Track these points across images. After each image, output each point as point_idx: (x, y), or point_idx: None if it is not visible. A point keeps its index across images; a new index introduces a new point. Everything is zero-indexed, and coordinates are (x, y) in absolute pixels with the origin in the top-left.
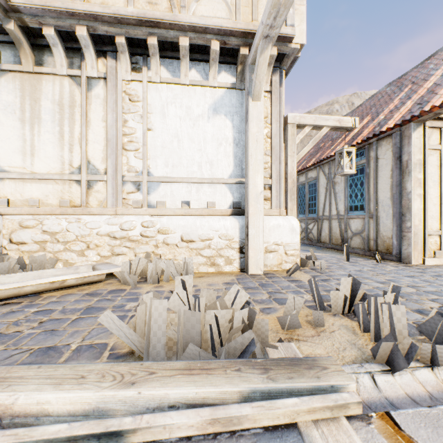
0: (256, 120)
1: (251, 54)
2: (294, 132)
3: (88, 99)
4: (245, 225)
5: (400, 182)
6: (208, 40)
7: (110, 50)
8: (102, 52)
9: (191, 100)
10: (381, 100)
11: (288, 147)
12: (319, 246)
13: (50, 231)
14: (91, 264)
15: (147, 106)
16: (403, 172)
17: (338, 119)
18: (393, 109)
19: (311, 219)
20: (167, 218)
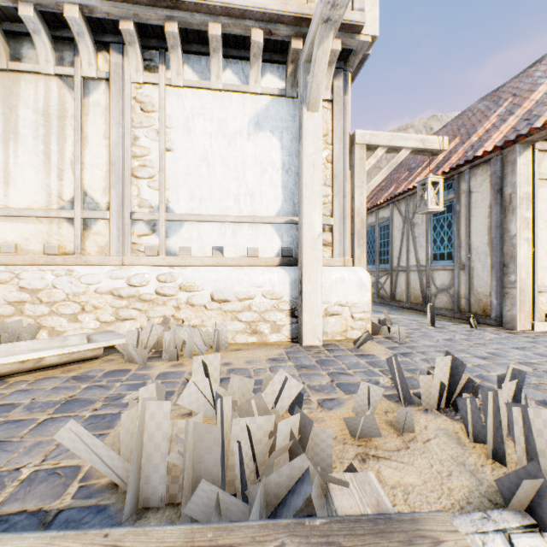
0: (313, 138)
1: (306, 47)
2: (363, 155)
3: (84, 107)
4: (298, 279)
5: (501, 222)
6: (248, 28)
7: (114, 41)
8: (103, 43)
9: (225, 110)
10: (472, 119)
11: (356, 175)
12: (393, 306)
13: (30, 288)
14: (86, 333)
15: (166, 119)
16: (506, 210)
17: (421, 138)
18: (490, 128)
19: (382, 271)
20: (193, 270)
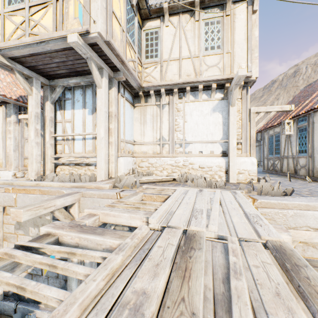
0: (233, 115)
1: (230, 88)
2: (254, 116)
3: (162, 112)
4: (228, 161)
5: None
6: (211, 84)
7: (170, 92)
8: (167, 93)
9: (203, 107)
10: None
11: (251, 124)
12: (281, 175)
13: (151, 163)
14: (166, 175)
15: (184, 112)
16: None
17: (280, 107)
18: None
19: (276, 158)
20: (193, 158)
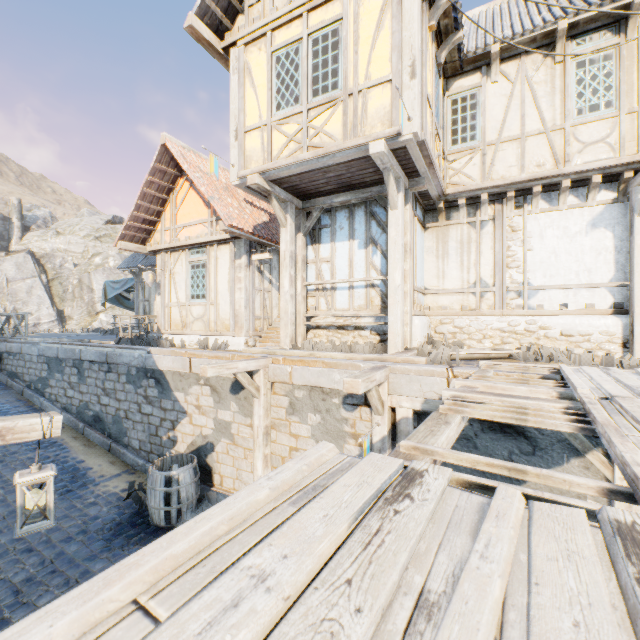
0: None
1: (636, 180)
2: None
3: (480, 236)
4: (628, 323)
5: None
6: (589, 176)
7: (497, 198)
8: (490, 201)
9: (567, 221)
10: None
11: None
12: None
13: (459, 326)
14: (490, 348)
15: (527, 233)
16: None
17: None
18: None
19: None
20: (547, 317)
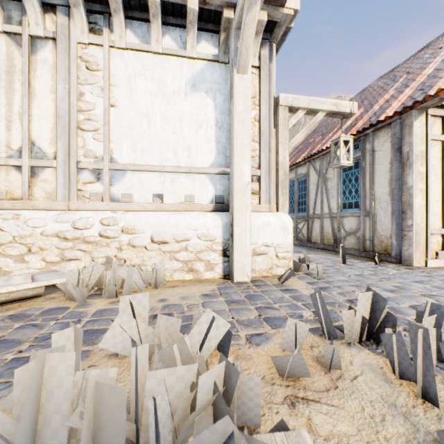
0: (242, 97)
1: (236, 15)
2: (286, 116)
3: (32, 64)
4: (229, 223)
5: (400, 176)
6: None
7: (61, 3)
8: (50, 5)
9: (164, 72)
10: (373, 93)
11: (280, 133)
12: (309, 247)
13: None
14: (31, 273)
15: (110, 77)
16: (404, 165)
17: (335, 103)
18: (390, 99)
19: (300, 218)
20: (134, 214)
